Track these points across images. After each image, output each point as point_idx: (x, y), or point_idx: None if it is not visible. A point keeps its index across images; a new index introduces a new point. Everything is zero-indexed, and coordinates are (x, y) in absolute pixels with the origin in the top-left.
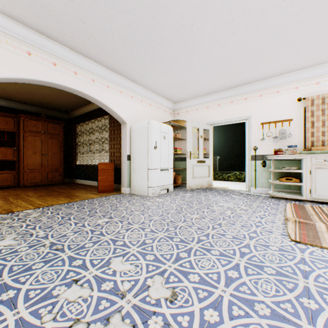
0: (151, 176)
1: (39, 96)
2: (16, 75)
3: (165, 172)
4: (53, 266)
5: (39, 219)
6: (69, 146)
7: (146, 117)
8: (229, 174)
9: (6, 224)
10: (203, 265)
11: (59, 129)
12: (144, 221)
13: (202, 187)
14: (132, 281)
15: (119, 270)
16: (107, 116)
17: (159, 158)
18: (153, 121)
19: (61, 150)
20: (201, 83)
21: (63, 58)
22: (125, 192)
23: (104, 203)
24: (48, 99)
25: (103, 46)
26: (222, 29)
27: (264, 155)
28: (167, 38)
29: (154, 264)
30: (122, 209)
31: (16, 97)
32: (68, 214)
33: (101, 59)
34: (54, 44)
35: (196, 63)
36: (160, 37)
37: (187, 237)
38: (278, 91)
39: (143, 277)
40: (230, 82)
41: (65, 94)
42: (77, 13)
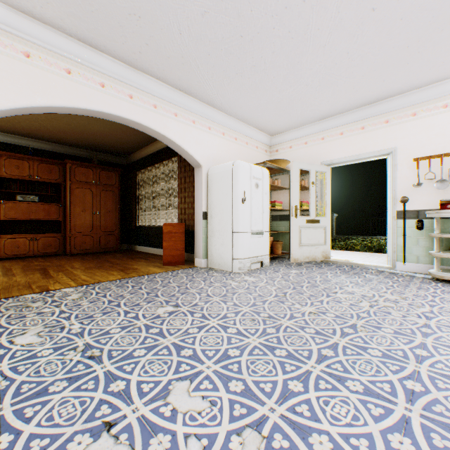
0: (237, 243)
1: (89, 135)
2: (51, 102)
3: (257, 238)
4: (79, 390)
5: (78, 303)
6: (128, 201)
7: (230, 156)
8: (353, 240)
9: (34, 309)
10: (335, 413)
11: (114, 179)
12: (226, 314)
13: (315, 260)
14: (204, 437)
15: (182, 410)
16: (176, 158)
17: (249, 216)
18: (240, 161)
19: (116, 207)
20: (314, 101)
21: (114, 76)
22: (199, 266)
23: (170, 282)
24: (100, 139)
25: (168, 53)
26: (354, 4)
27: (421, 210)
28: (262, 29)
29: (242, 403)
30: (194, 293)
31: (61, 138)
32: (118, 297)
33: (165, 74)
34: (101, 56)
35: (306, 68)
36: (251, 29)
37: (299, 349)
38: (446, 105)
39: (224, 431)
40: (362, 96)
41: (121, 130)
42: (129, 3)
